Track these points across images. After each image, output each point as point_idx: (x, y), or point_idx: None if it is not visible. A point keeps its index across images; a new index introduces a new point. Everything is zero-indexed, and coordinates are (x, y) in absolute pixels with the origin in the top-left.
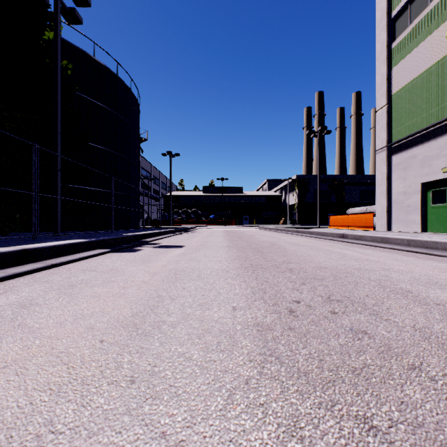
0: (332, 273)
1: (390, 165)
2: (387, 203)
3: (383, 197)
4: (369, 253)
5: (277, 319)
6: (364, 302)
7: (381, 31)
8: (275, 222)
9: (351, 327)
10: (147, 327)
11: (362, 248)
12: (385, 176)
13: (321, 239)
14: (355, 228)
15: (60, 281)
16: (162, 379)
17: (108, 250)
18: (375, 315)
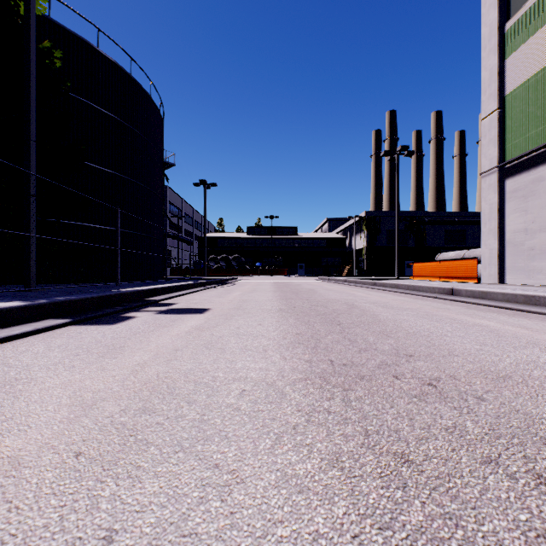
0: None
1: (502, 192)
2: (499, 245)
3: (492, 236)
4: (535, 327)
5: None
6: None
7: (489, 9)
8: (338, 271)
9: None
10: None
11: (505, 315)
12: (495, 208)
13: (417, 297)
14: (449, 280)
15: None
16: None
17: (65, 321)
18: None
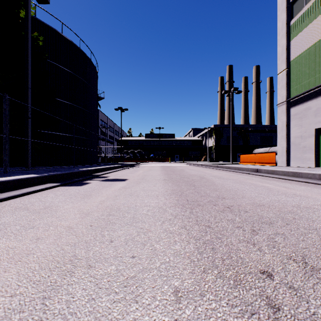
0: (275, 213)
1: (288, 115)
2: (287, 145)
3: (283, 140)
4: (290, 187)
5: None
6: None
7: (282, 12)
8: (198, 159)
9: None
10: None
11: (280, 182)
12: (285, 124)
13: (239, 173)
14: (260, 164)
15: None
16: None
17: (58, 184)
18: None
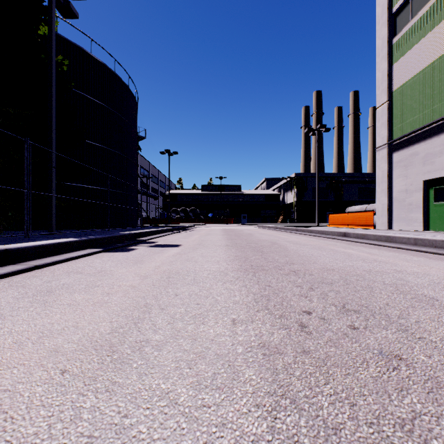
0: (341, 276)
1: (390, 162)
2: (388, 201)
3: (383, 195)
4: (375, 253)
5: (287, 337)
6: (387, 313)
7: (382, 27)
8: (273, 220)
9: (380, 349)
10: (126, 349)
11: (367, 248)
12: (385, 174)
13: (322, 238)
14: (354, 227)
15: (38, 285)
16: (132, 442)
17: (100, 249)
18: (404, 331)
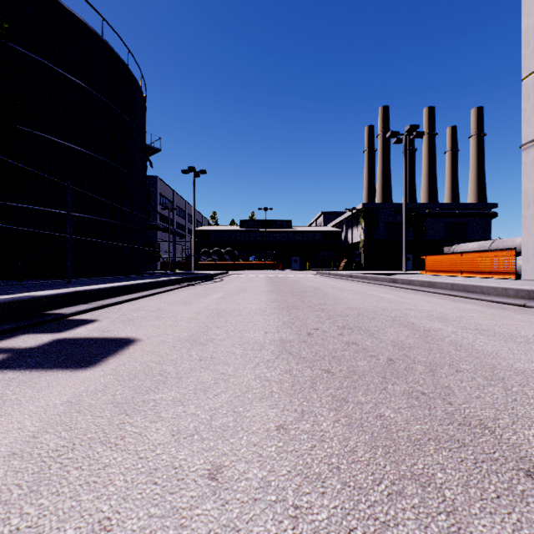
0: None
1: None
2: None
3: None
4: None
5: None
6: None
7: None
8: (333, 265)
9: None
10: None
11: None
12: None
13: (487, 303)
14: (475, 275)
15: None
16: None
17: None
18: None
